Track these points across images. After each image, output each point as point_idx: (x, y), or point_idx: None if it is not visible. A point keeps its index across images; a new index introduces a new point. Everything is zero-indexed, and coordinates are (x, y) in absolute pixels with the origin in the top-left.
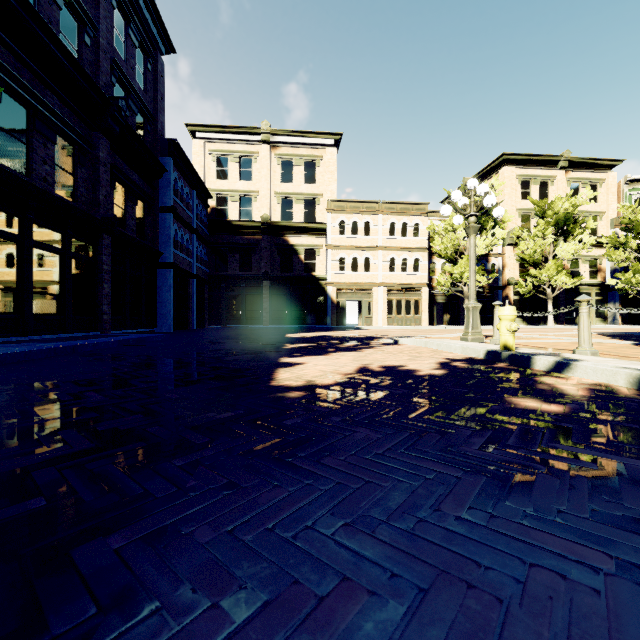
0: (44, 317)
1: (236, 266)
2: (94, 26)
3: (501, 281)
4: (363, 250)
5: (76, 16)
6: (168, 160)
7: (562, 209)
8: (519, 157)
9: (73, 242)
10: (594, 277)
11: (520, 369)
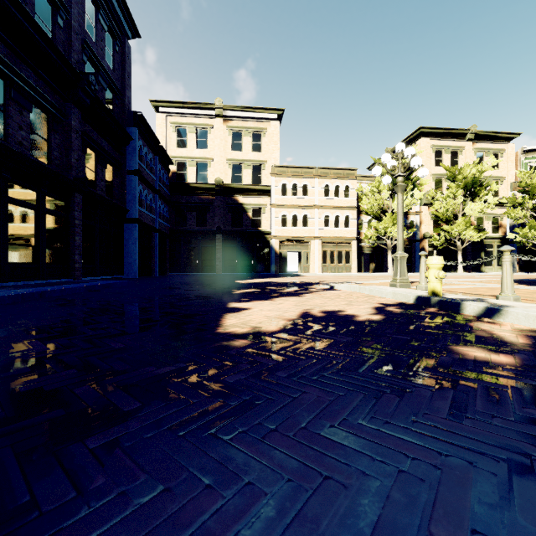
0: (20, 265)
1: (193, 222)
2: (66, 10)
3: (418, 235)
4: (302, 208)
5: (50, 0)
6: (134, 130)
7: (470, 174)
8: (433, 130)
9: (47, 199)
10: (496, 232)
11: (451, 314)
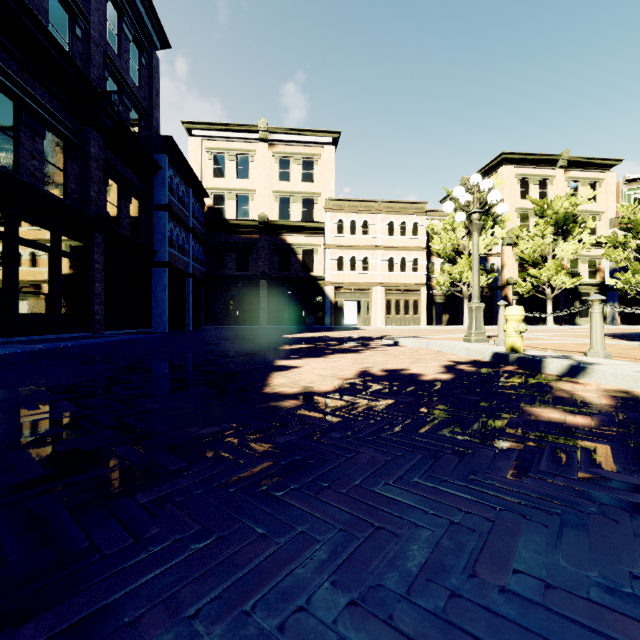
0: (32, 317)
1: (233, 265)
2: (85, 18)
3: (500, 281)
4: (361, 249)
5: (66, 7)
6: (163, 157)
7: (562, 208)
8: (518, 156)
9: (63, 240)
10: (593, 277)
11: (531, 373)
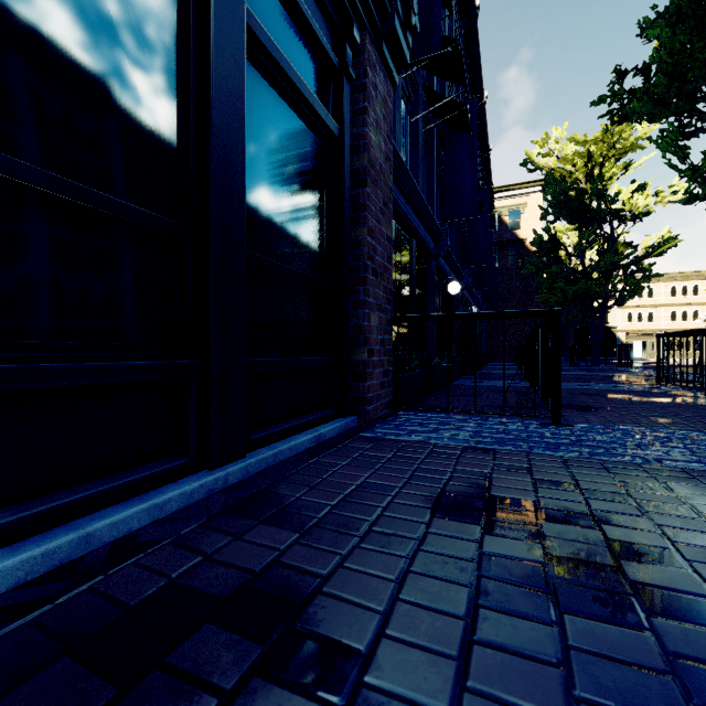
0: None
1: None
2: None
3: None
4: (647, 307)
5: None
6: None
7: None
8: None
9: None
10: None
11: None
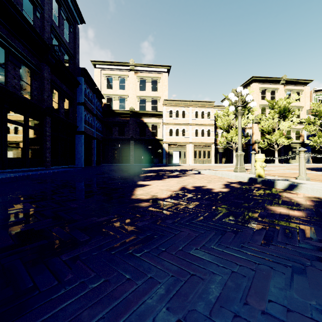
0: (14, 159)
1: (117, 133)
2: (41, 7)
3: (251, 141)
4: (181, 125)
5: (32, 2)
6: (81, 78)
7: (282, 104)
8: (260, 78)
9: (30, 120)
10: (298, 139)
11: (269, 188)
